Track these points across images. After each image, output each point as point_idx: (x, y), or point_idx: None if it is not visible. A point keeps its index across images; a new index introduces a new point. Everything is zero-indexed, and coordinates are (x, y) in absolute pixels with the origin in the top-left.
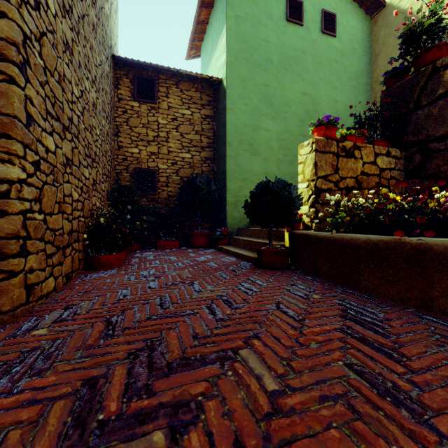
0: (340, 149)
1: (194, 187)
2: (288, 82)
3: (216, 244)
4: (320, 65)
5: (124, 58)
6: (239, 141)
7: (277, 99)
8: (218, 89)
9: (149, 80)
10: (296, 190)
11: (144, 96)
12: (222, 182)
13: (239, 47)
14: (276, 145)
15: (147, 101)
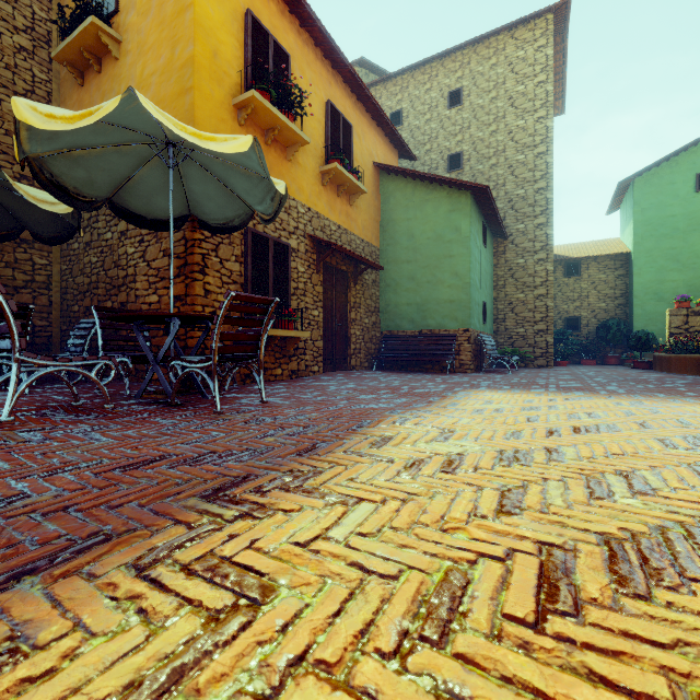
0: (689, 312)
1: (607, 327)
2: (698, 239)
3: (623, 363)
4: None
5: (560, 259)
6: (645, 294)
7: (684, 255)
8: (629, 256)
9: (574, 263)
10: (652, 335)
11: (571, 274)
12: (630, 322)
13: (644, 230)
14: (684, 290)
15: (573, 276)
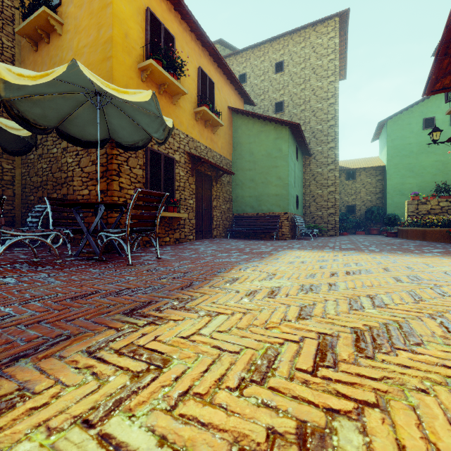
0: (419, 202)
1: (371, 211)
2: (424, 158)
3: (380, 233)
4: (449, 143)
5: (343, 169)
6: (393, 191)
7: (416, 168)
8: (384, 168)
9: (352, 172)
10: (397, 216)
11: (350, 178)
12: (385, 208)
13: (393, 152)
14: (416, 189)
15: (351, 180)
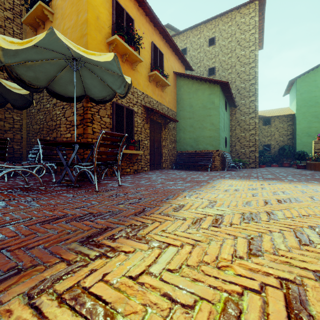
0: None
1: (284, 149)
2: None
3: (291, 166)
4: None
5: (261, 117)
6: (302, 133)
7: None
8: (294, 115)
9: (268, 119)
10: (306, 153)
11: (266, 124)
12: (295, 146)
13: (301, 103)
14: None
15: (267, 125)
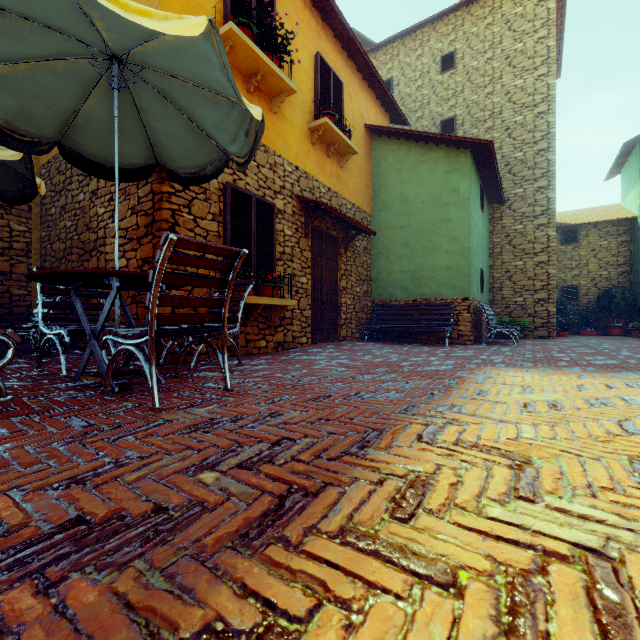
0: None
1: (610, 296)
2: None
3: (628, 333)
4: None
5: (557, 226)
6: None
7: None
8: (634, 221)
9: (572, 230)
10: None
11: (569, 241)
12: (636, 290)
13: None
14: None
15: (571, 244)
